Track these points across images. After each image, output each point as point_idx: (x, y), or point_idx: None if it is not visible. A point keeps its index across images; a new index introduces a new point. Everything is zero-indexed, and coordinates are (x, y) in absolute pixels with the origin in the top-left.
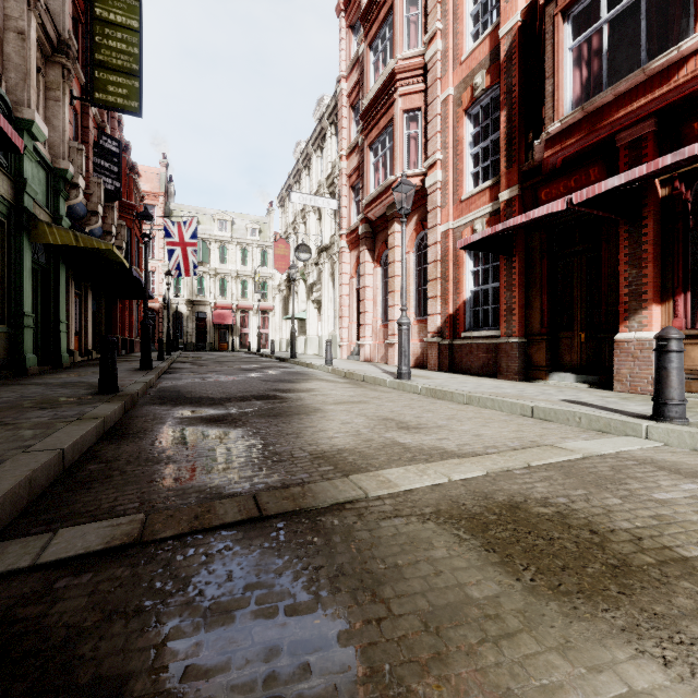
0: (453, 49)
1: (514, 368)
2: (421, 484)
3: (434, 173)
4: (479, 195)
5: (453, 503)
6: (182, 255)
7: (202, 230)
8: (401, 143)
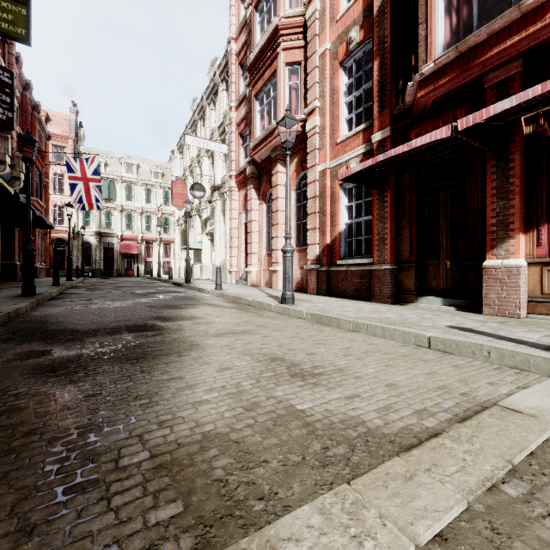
0: (329, 9)
1: (386, 292)
2: None
3: (313, 119)
4: (353, 138)
5: None
6: (84, 189)
7: (110, 171)
8: (284, 92)
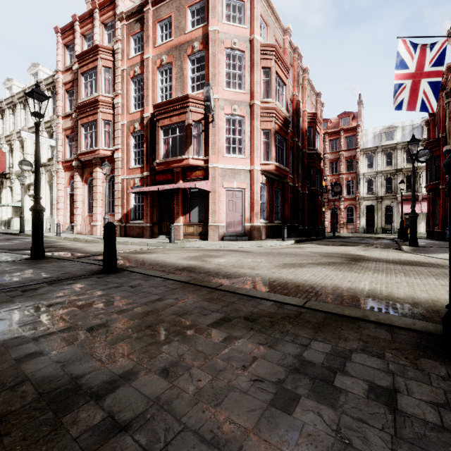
0: (126, 105)
1: (148, 234)
2: (121, 252)
3: (118, 153)
4: (137, 169)
5: (127, 252)
6: None
7: None
8: (102, 134)
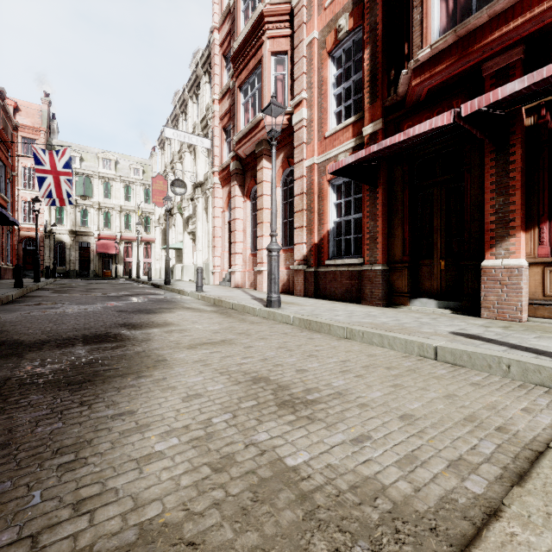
0: None
1: (378, 294)
2: None
3: (300, 111)
4: (342, 131)
5: None
6: (54, 183)
7: (86, 167)
8: (269, 82)
